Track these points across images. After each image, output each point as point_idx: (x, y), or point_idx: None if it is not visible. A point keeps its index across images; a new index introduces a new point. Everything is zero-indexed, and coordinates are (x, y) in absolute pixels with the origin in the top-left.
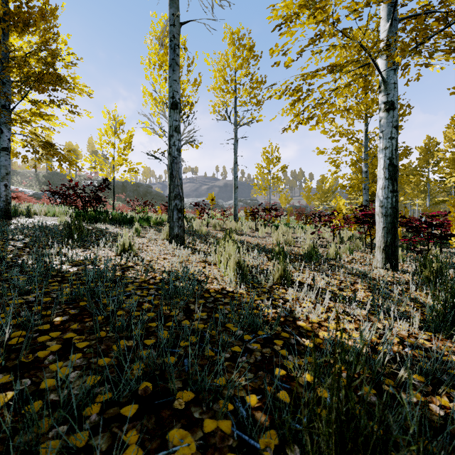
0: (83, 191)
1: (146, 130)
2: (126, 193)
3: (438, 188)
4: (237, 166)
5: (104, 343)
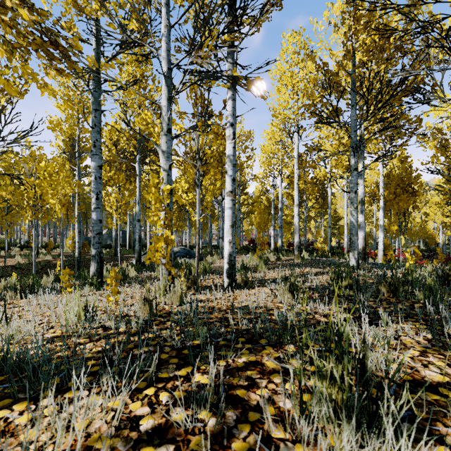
0: None
1: None
2: None
3: None
4: None
5: None
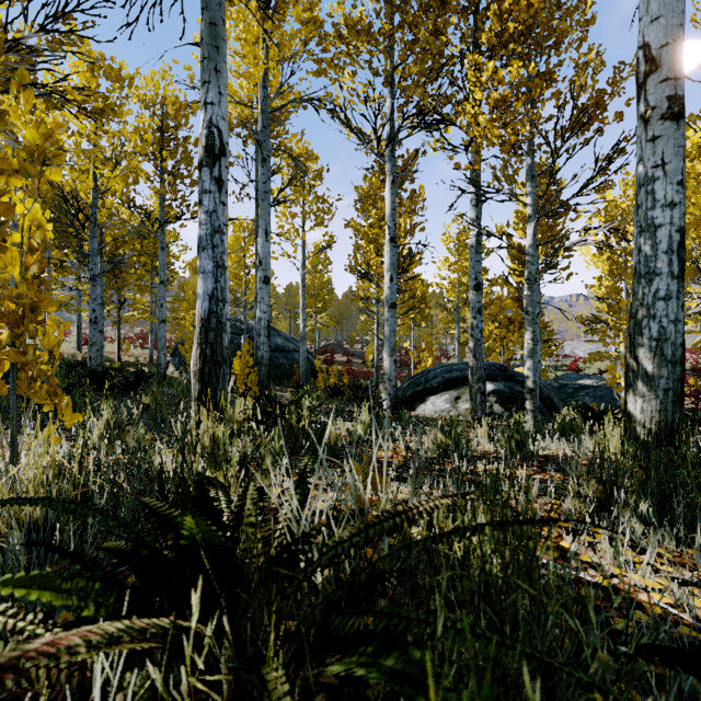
0: None
1: None
2: None
3: None
4: None
5: None
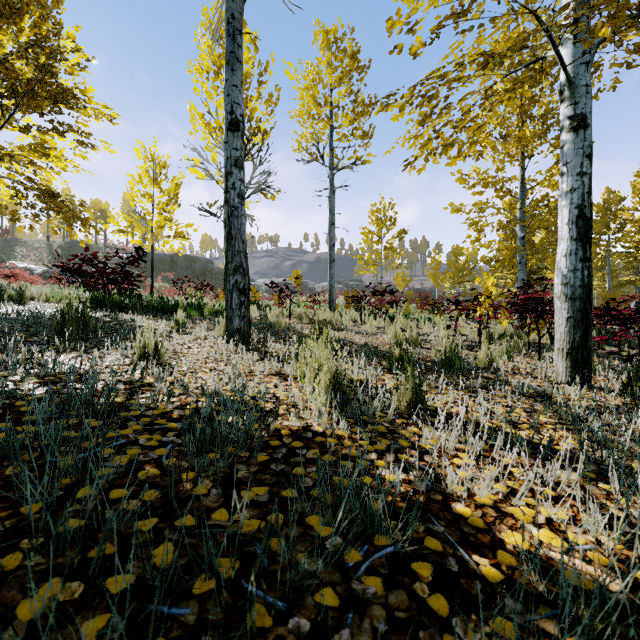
0: (105, 265)
1: (195, 171)
2: (177, 271)
3: (623, 263)
4: (333, 228)
5: (1, 593)
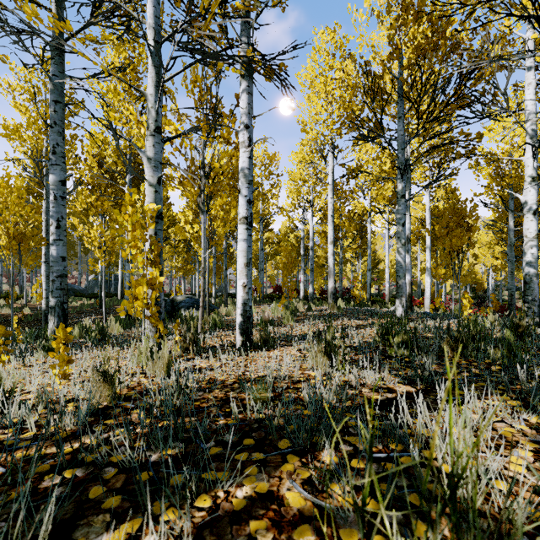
0: None
1: None
2: None
3: None
4: None
5: None
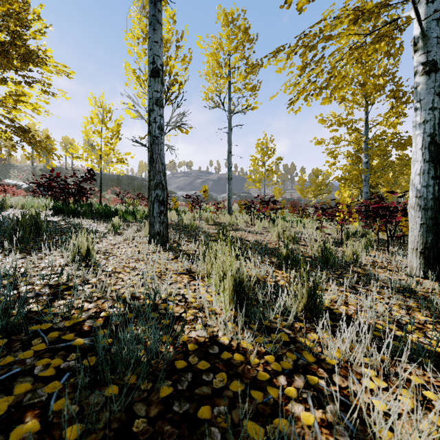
0: (65, 182)
1: (129, 112)
2: (121, 186)
3: None
4: (231, 156)
5: None
